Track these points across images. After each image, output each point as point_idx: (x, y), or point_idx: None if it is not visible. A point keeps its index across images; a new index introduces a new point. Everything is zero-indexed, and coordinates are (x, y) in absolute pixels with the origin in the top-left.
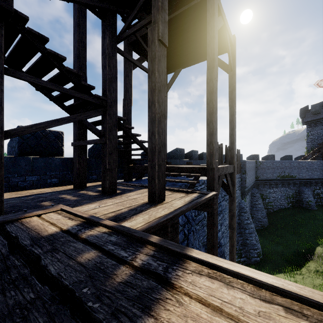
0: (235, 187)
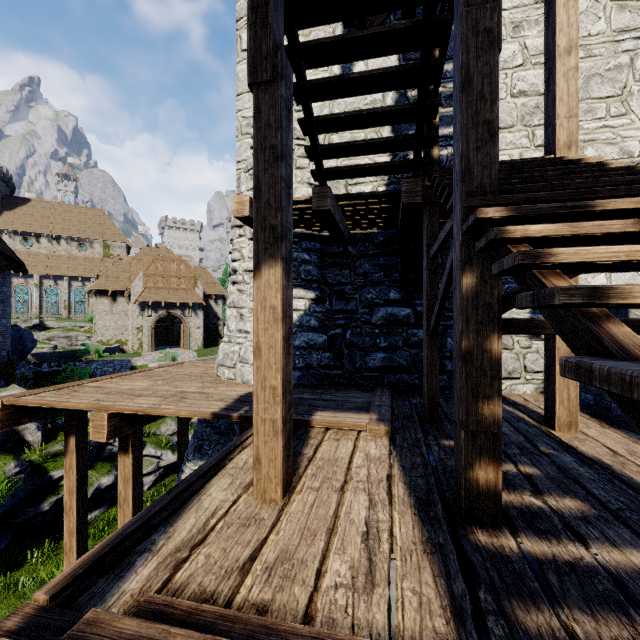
0: None
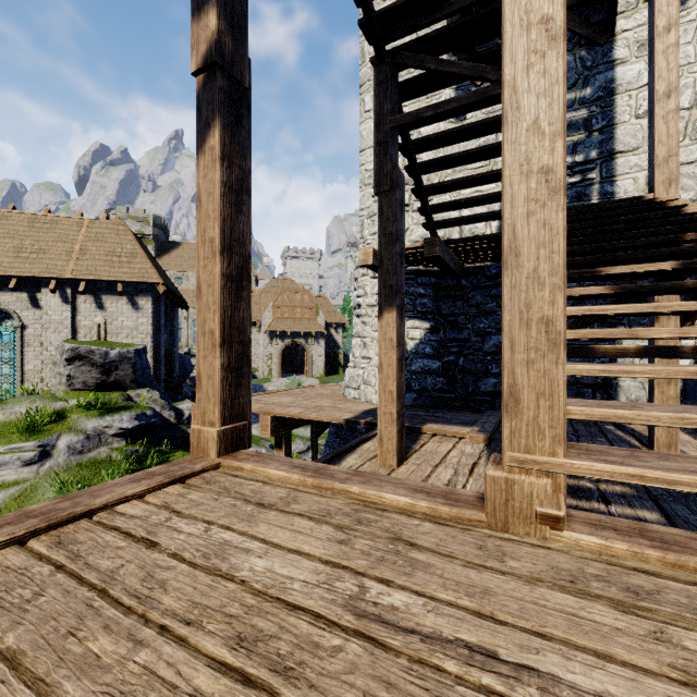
0: None
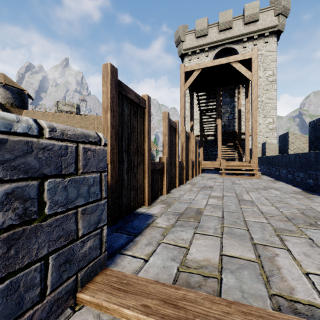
0: None
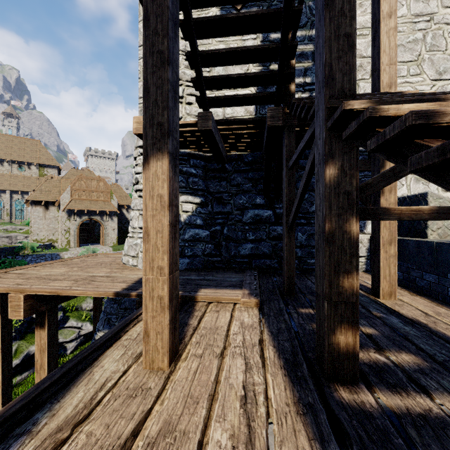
0: None
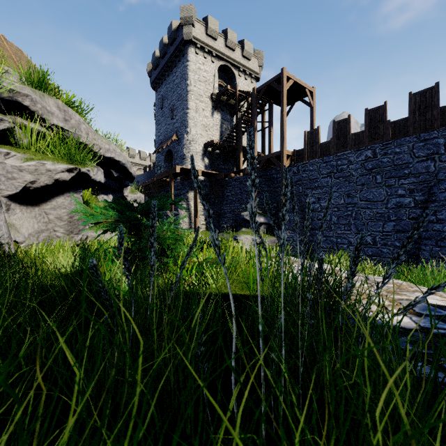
0: (282, 163)
